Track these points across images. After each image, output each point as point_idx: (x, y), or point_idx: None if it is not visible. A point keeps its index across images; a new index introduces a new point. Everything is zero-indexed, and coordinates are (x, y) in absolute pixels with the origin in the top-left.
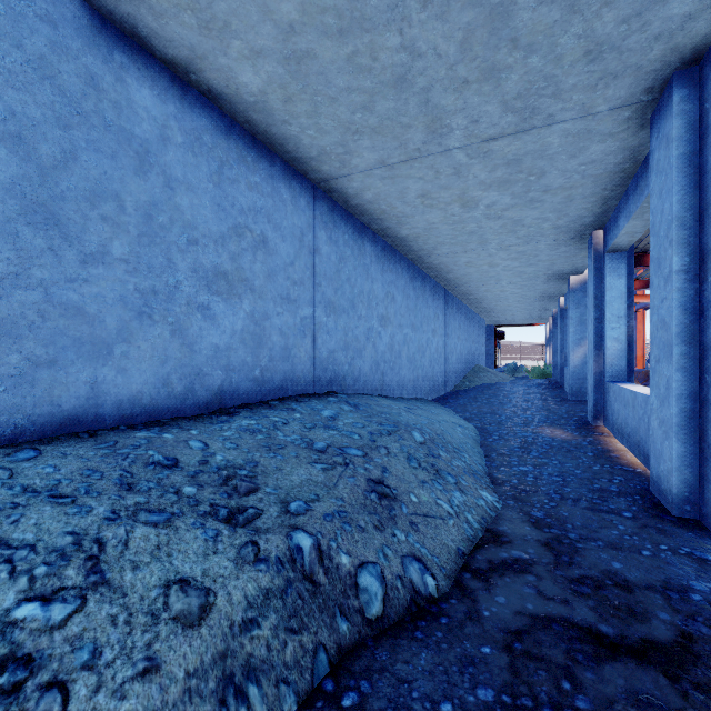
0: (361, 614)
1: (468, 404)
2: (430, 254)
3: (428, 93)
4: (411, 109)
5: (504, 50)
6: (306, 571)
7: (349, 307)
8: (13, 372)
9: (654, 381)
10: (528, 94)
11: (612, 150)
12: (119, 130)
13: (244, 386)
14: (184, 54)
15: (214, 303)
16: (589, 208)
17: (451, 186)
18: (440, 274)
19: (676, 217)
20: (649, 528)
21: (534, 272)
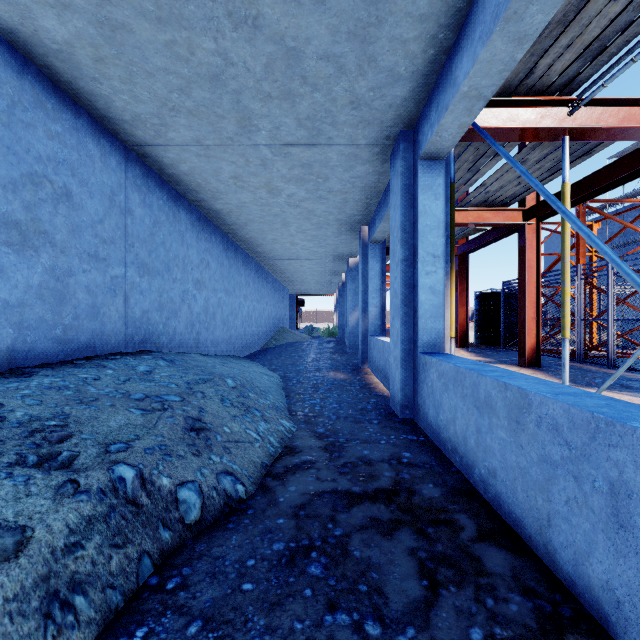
0: (182, 523)
1: (274, 359)
2: (242, 229)
3: (239, 95)
4: (225, 104)
5: (297, 82)
6: (129, 497)
7: (164, 269)
8: None
9: (392, 332)
10: (315, 119)
11: (370, 172)
12: None
13: (43, 344)
14: None
15: (3, 254)
16: (358, 209)
17: (259, 174)
18: (251, 247)
19: (401, 224)
20: (386, 427)
21: (325, 253)
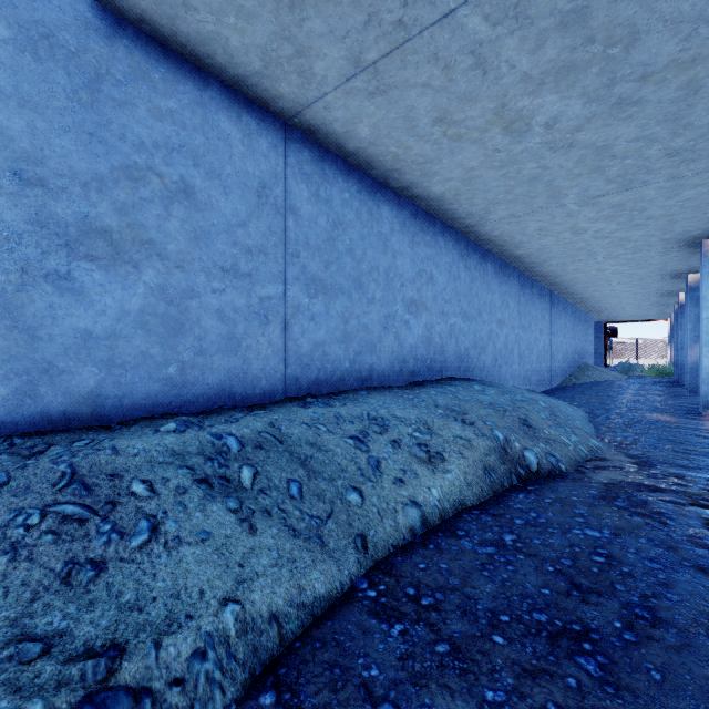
0: (528, 468)
1: (575, 396)
2: (540, 266)
3: (551, 182)
4: (538, 189)
5: (607, 160)
6: (501, 446)
7: (477, 315)
8: (350, 357)
9: None
10: (625, 175)
11: (704, 192)
12: (378, 233)
13: (423, 370)
14: (406, 185)
15: (410, 319)
16: (693, 225)
17: (564, 222)
18: (547, 280)
19: None
20: None
21: (646, 273)
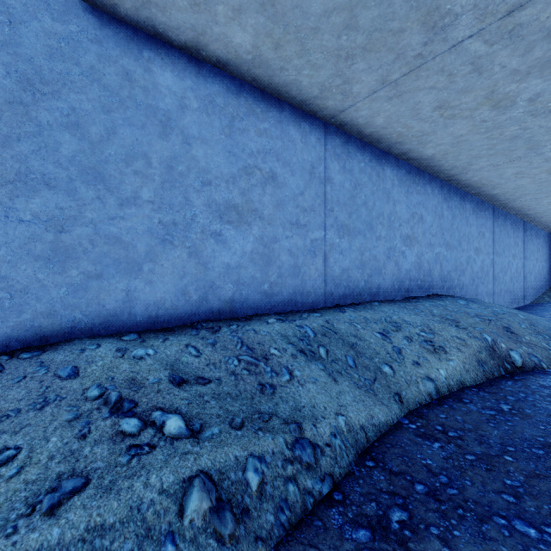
0: (513, 364)
1: (550, 313)
2: (514, 201)
3: (531, 138)
4: (518, 144)
5: None
6: (490, 346)
7: (457, 245)
8: (365, 279)
9: None
10: None
11: None
12: (383, 189)
13: (415, 288)
14: (404, 151)
15: (406, 250)
16: None
17: (541, 166)
18: (520, 212)
19: None
20: None
21: None
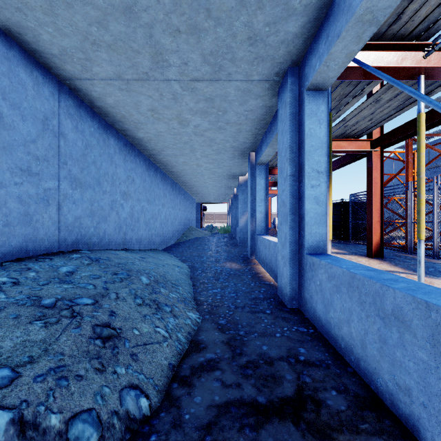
0: None
1: (184, 251)
2: (160, 154)
3: (151, 29)
4: (139, 38)
5: (202, 15)
6: None
7: (95, 183)
8: None
9: (279, 235)
10: (217, 55)
11: (260, 106)
12: None
13: None
14: None
15: None
16: (249, 138)
17: (171, 107)
18: (167, 168)
19: (289, 146)
20: (278, 318)
21: (222, 172)
